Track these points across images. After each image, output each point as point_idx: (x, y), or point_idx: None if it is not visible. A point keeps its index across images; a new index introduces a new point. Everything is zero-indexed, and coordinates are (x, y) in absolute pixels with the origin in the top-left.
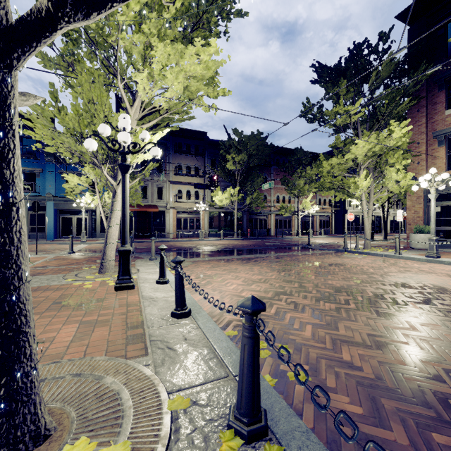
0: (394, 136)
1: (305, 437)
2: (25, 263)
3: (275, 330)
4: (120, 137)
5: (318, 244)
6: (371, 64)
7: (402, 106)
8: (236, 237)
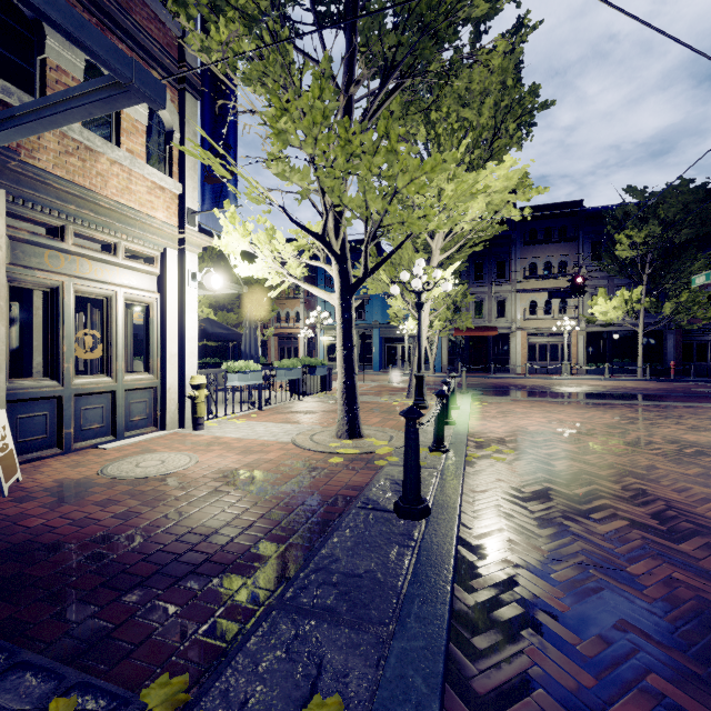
0: None
1: (458, 457)
2: (356, 368)
3: (520, 446)
4: (412, 284)
5: None
6: None
7: None
8: (641, 377)
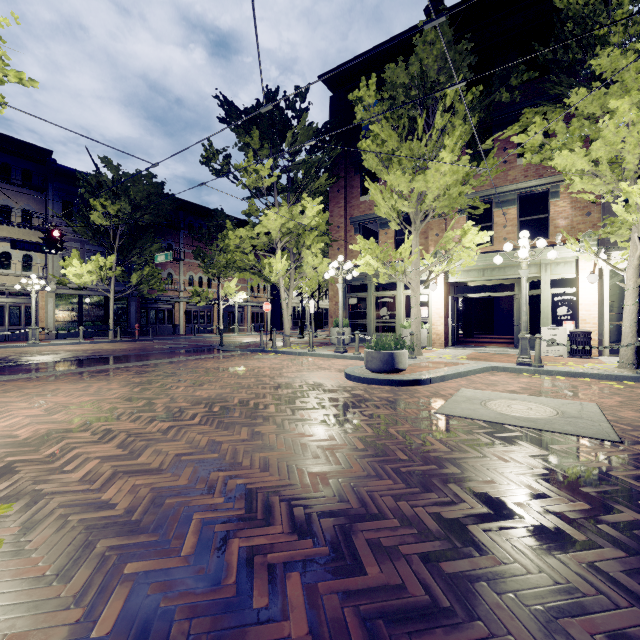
0: (308, 213)
1: None
2: None
3: (21, 481)
4: None
5: (236, 343)
6: (289, 121)
7: (321, 182)
8: (113, 339)
